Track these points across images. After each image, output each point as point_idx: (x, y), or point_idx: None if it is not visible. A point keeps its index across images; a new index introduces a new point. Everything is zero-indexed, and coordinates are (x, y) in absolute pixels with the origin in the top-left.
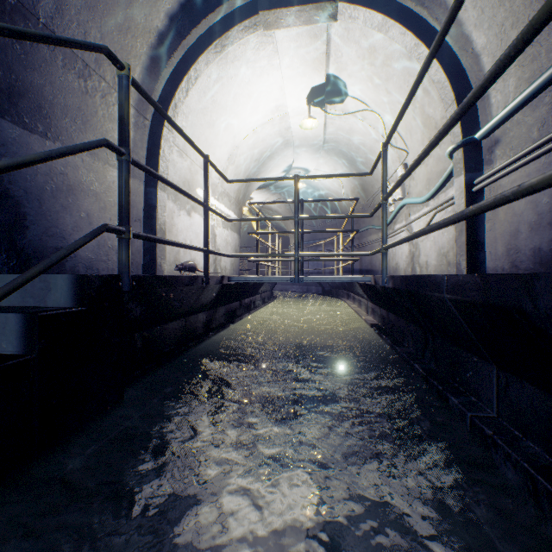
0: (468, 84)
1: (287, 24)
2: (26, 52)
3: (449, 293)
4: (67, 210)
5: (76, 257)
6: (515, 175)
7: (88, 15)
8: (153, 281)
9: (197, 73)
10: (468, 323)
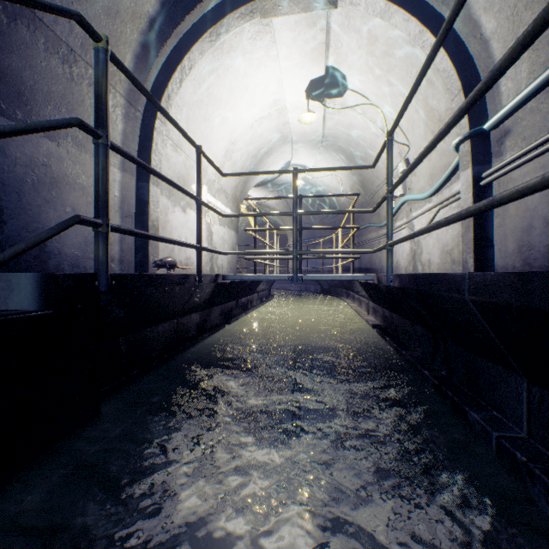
0: (476, 72)
1: (285, 11)
2: (2, 32)
3: (473, 294)
4: (50, 204)
5: (60, 254)
6: (528, 167)
7: None
8: (138, 280)
9: (191, 63)
10: (495, 329)
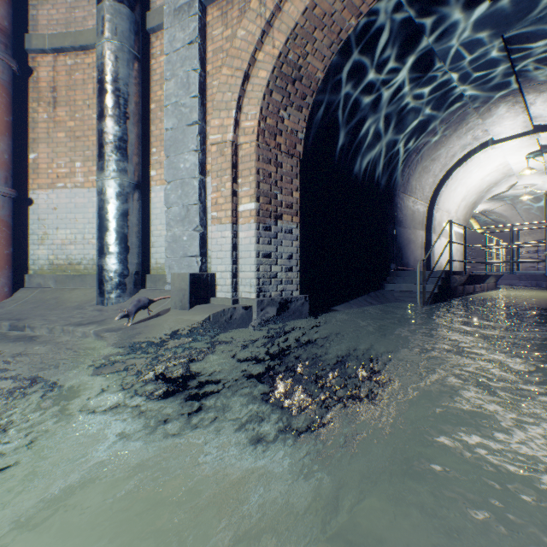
0: None
1: (506, 145)
2: (404, 206)
3: None
4: (408, 249)
5: (409, 265)
6: None
7: (417, 184)
8: (453, 272)
9: (451, 178)
10: None
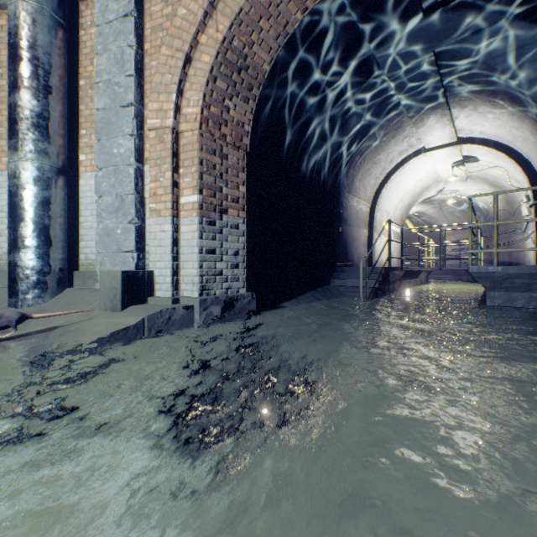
0: (536, 175)
1: (435, 153)
2: (349, 205)
3: None
4: (353, 246)
5: (354, 261)
6: None
7: (360, 185)
8: (392, 268)
9: (390, 181)
10: None
